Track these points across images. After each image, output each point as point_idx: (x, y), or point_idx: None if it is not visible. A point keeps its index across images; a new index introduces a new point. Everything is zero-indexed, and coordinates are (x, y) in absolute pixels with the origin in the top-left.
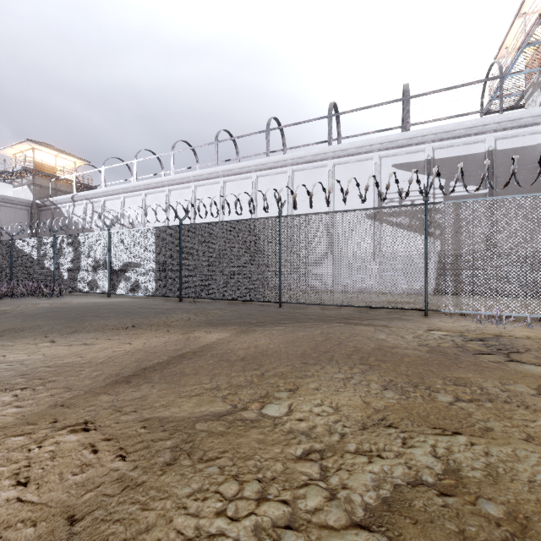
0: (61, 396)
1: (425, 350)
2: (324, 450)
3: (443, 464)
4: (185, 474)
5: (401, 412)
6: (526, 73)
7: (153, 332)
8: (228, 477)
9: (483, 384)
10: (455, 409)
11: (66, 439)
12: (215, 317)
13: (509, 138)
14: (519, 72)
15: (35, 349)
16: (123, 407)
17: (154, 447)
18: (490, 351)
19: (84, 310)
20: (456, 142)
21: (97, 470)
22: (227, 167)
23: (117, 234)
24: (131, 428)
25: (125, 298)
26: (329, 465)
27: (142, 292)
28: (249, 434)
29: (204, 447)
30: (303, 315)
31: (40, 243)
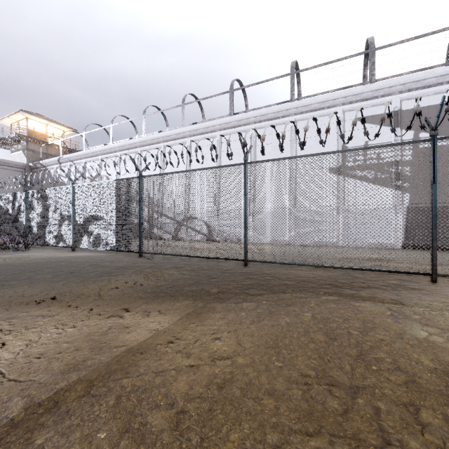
0: None
1: None
2: None
3: None
4: None
5: None
6: None
7: (67, 313)
8: None
9: None
10: None
11: None
12: (167, 281)
13: None
14: None
15: None
16: None
17: None
18: None
19: (27, 269)
20: (425, 92)
21: None
22: (193, 127)
23: (80, 188)
24: None
25: (87, 252)
26: None
27: (103, 246)
28: None
29: None
30: (275, 279)
31: (14, 199)
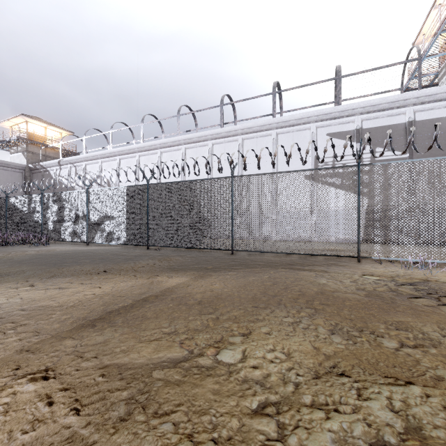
0: (28, 340)
1: (363, 294)
2: (279, 403)
3: (403, 421)
4: (138, 433)
5: (350, 358)
6: (439, 56)
7: (121, 277)
8: (182, 437)
9: (423, 328)
10: (402, 355)
11: (23, 390)
12: (176, 263)
13: (426, 110)
14: (434, 55)
15: (15, 293)
16: (85, 352)
17: (109, 399)
18: (422, 295)
19: (65, 257)
20: (380, 114)
21: (48, 427)
22: (188, 136)
23: (94, 192)
24: (89, 376)
25: (101, 246)
26: (286, 421)
27: (115, 241)
28: (205, 384)
29: (160, 399)
30: (252, 261)
31: (30, 200)
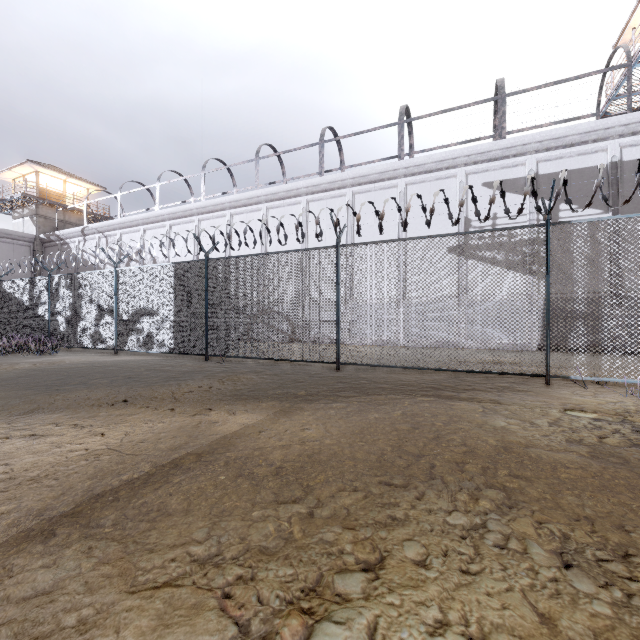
0: None
1: (585, 452)
2: None
3: None
4: None
5: None
6: None
7: (148, 412)
8: None
9: None
10: None
11: None
12: (246, 385)
13: (639, 145)
14: None
15: None
16: None
17: None
18: None
19: (72, 374)
20: (567, 152)
21: None
22: (271, 190)
23: (125, 273)
24: None
25: (136, 356)
26: None
27: (157, 347)
28: None
29: None
30: (371, 383)
31: (32, 285)
